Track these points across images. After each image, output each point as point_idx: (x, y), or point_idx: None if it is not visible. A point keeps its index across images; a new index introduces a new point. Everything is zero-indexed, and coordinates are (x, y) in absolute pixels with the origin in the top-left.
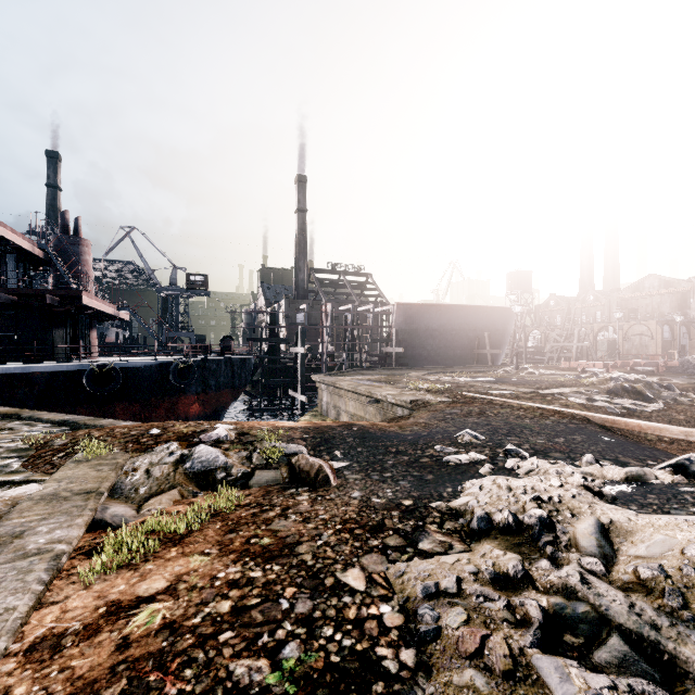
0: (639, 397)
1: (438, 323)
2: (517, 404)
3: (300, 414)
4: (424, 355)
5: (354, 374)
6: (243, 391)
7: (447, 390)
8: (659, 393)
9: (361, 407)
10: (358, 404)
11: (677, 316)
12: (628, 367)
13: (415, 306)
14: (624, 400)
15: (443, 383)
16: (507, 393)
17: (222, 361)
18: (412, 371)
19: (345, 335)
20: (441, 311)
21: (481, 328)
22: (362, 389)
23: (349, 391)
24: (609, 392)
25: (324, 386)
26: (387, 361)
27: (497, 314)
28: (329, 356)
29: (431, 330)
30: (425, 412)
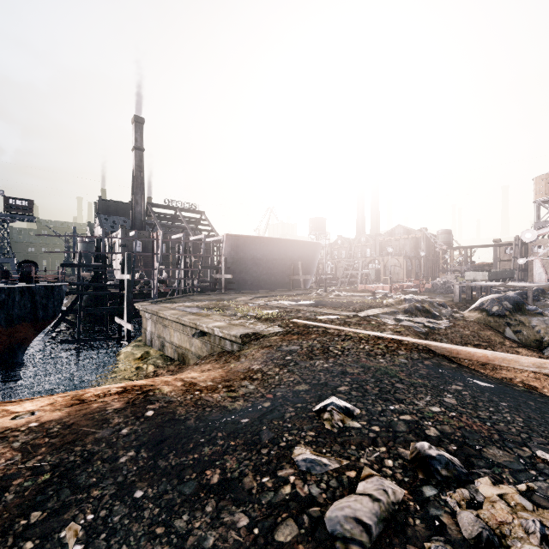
0: (428, 315)
1: (261, 253)
2: (353, 333)
3: (126, 342)
4: (250, 281)
5: (183, 300)
6: (63, 320)
7: (278, 317)
8: (440, 311)
9: (186, 339)
10: (183, 335)
11: (421, 252)
12: (400, 289)
13: (242, 238)
14: (421, 318)
15: (271, 309)
16: (334, 318)
17: (15, 289)
18: (240, 296)
19: (178, 262)
20: (264, 242)
21: (296, 258)
22: (186, 320)
23: (173, 321)
24: (406, 311)
25: (147, 314)
26: (217, 286)
27: (308, 247)
28: (163, 282)
29: (256, 259)
30: (258, 348)
